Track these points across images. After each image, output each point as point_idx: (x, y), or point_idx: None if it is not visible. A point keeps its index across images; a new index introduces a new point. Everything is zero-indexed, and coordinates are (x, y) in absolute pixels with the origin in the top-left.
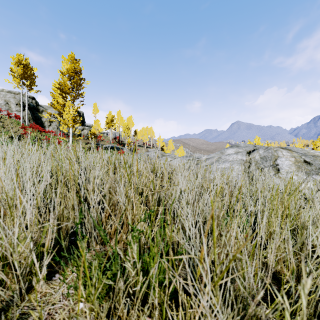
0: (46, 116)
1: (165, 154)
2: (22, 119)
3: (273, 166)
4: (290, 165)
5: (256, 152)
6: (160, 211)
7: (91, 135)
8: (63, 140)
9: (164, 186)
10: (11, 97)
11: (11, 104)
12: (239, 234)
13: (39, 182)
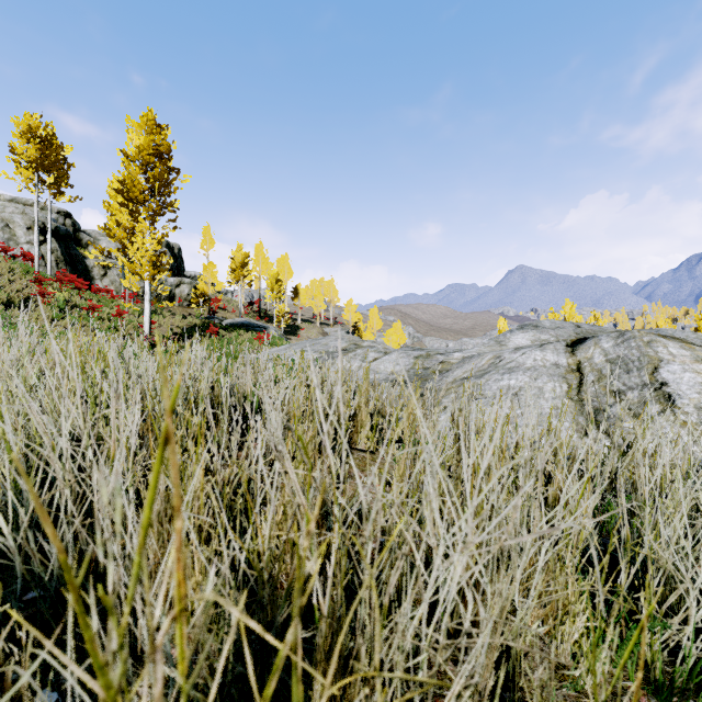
0: (93, 255)
1: (362, 344)
2: (37, 261)
3: (651, 386)
4: (701, 385)
5: (593, 344)
6: None
7: (196, 297)
8: (132, 310)
9: (360, 449)
10: (17, 213)
11: (16, 227)
12: None
13: None
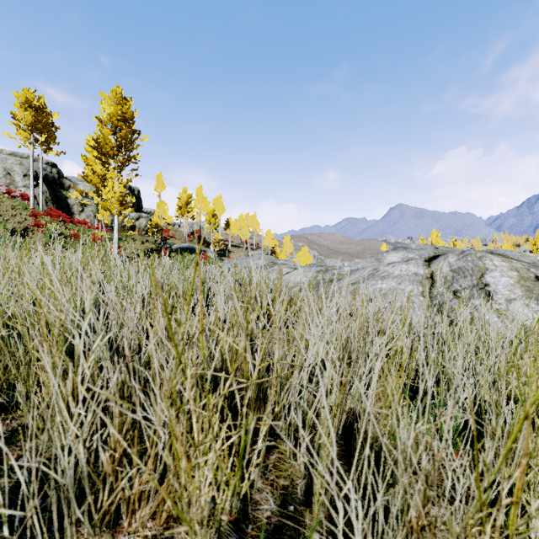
0: (74, 196)
1: (277, 262)
2: (32, 200)
3: (478, 287)
4: (511, 285)
5: (443, 259)
6: (263, 431)
7: (152, 227)
8: (104, 237)
9: (275, 327)
10: (16, 163)
11: (15, 175)
12: (461, 483)
13: (1, 335)
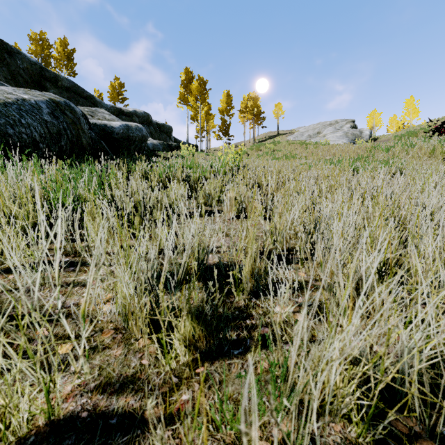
0: None
1: None
2: None
3: None
4: None
5: None
6: None
7: None
8: None
9: None
10: None
11: None
12: None
13: None
